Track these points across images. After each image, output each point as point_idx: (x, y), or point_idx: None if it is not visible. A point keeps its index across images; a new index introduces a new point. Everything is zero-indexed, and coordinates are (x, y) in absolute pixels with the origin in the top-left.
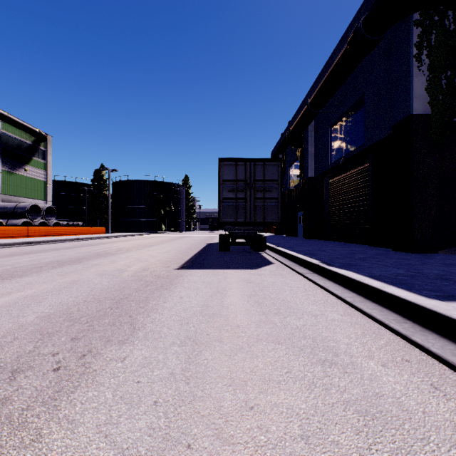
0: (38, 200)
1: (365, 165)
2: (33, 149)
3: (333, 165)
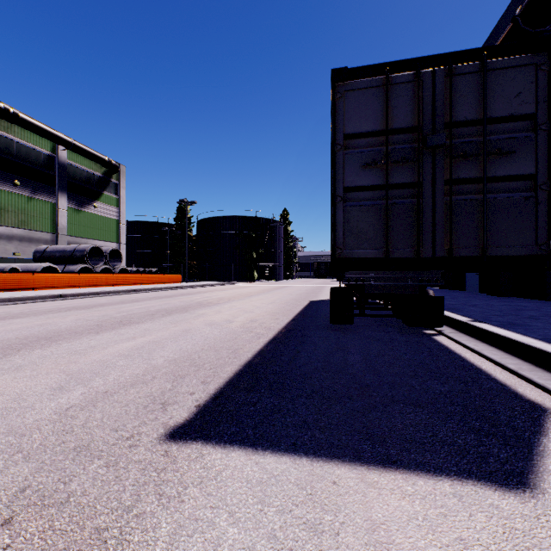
0: (109, 243)
1: None
2: (104, 183)
3: None
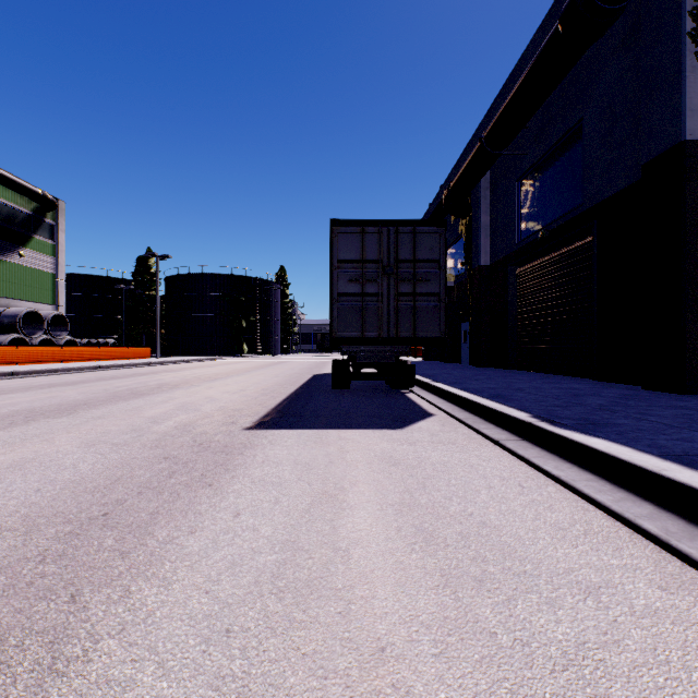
0: (42, 304)
1: (583, 241)
2: (35, 223)
3: (523, 244)
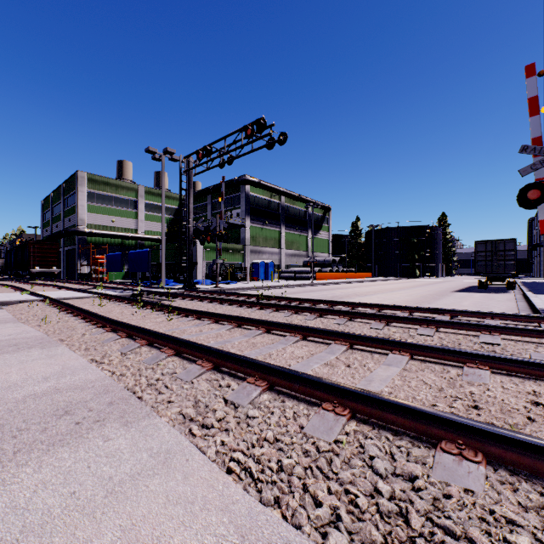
0: (325, 254)
1: None
2: (323, 219)
3: None
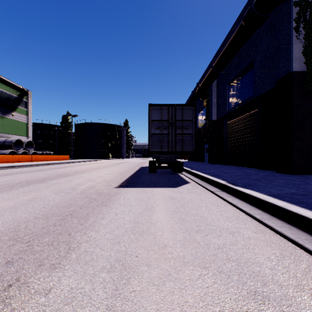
0: (22, 136)
1: (254, 110)
2: (18, 101)
3: (230, 111)
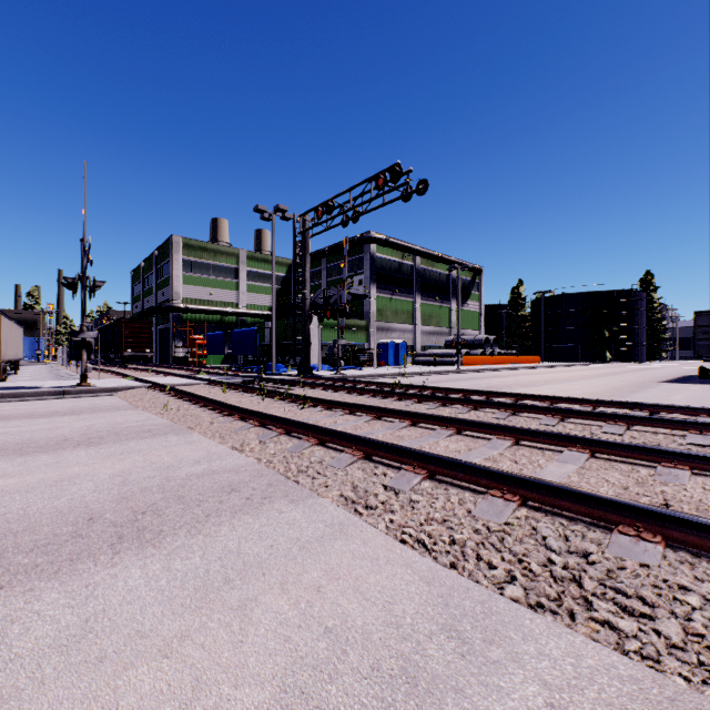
0: (474, 331)
1: None
2: (471, 284)
3: None
